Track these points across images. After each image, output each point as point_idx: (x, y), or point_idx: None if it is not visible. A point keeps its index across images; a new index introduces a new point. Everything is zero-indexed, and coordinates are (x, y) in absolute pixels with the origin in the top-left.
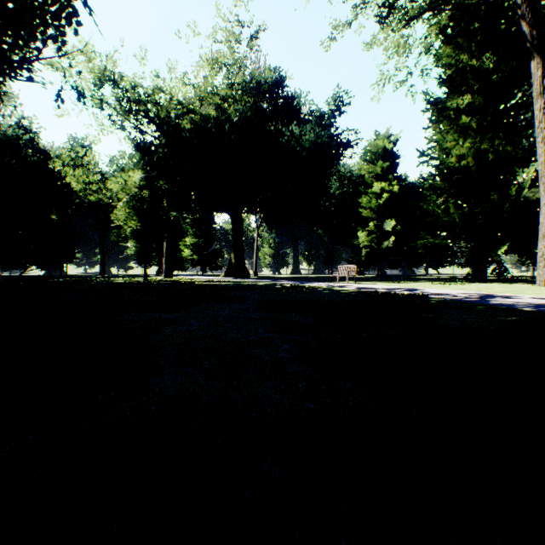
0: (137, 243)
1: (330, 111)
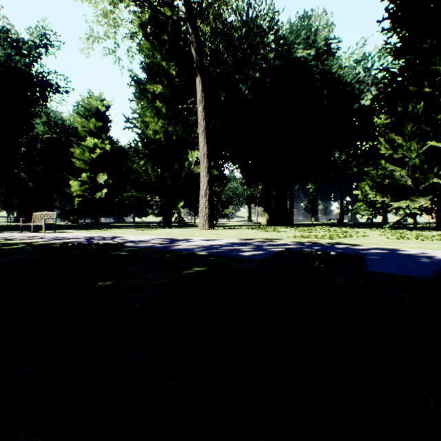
0: None
1: (34, 43)
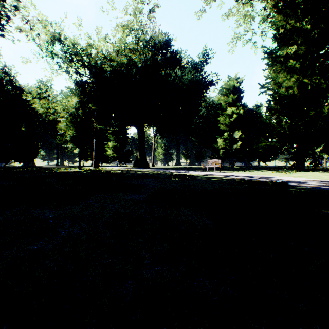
0: (74, 145)
1: (200, 61)
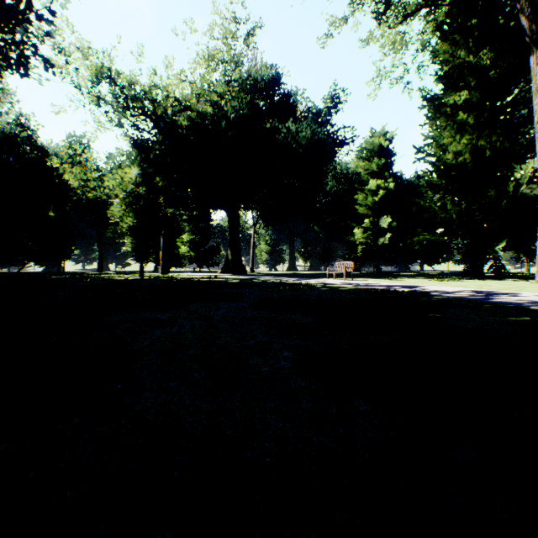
0: (133, 239)
1: (327, 108)
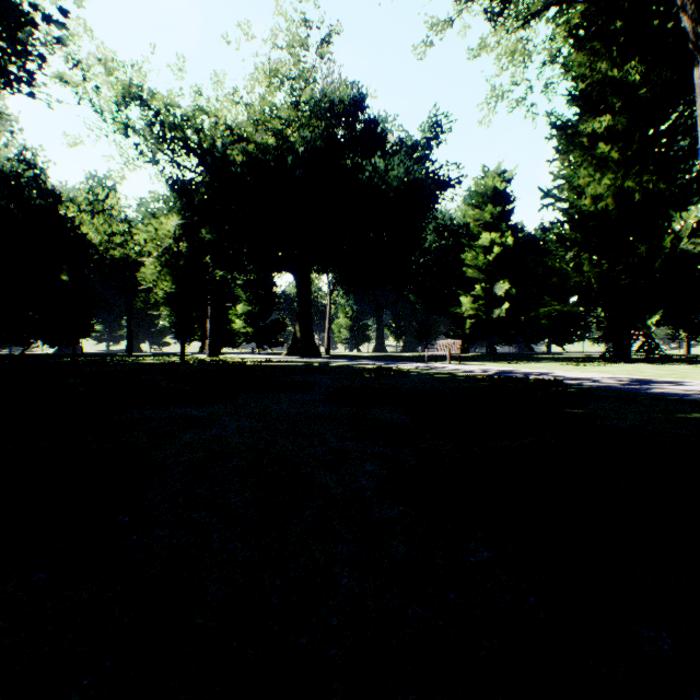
0: (171, 311)
1: (425, 139)
